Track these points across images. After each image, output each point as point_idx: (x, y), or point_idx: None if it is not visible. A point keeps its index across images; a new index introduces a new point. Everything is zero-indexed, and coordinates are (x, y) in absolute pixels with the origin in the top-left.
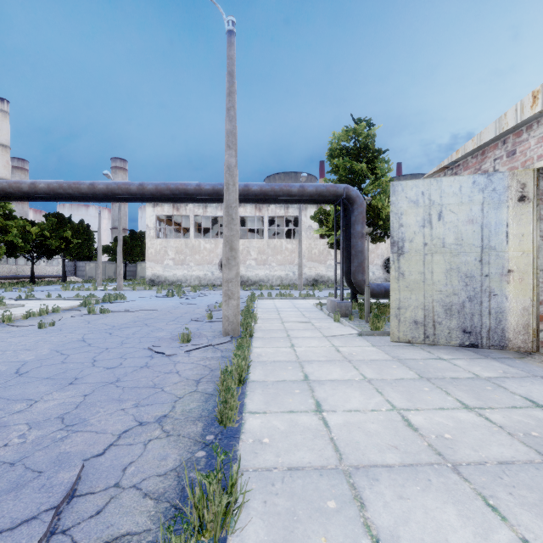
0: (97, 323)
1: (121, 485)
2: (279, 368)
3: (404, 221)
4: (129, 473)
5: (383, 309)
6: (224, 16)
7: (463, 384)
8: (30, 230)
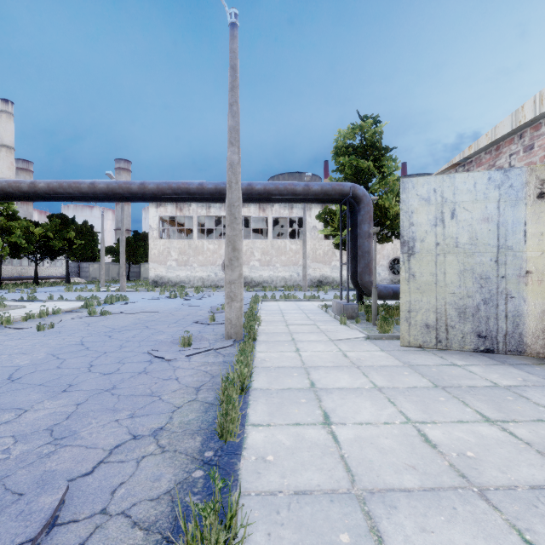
0: (97, 325)
1: (108, 512)
2: (284, 375)
3: (415, 220)
4: (118, 496)
5: (390, 311)
6: (226, 8)
7: (481, 394)
8: (34, 231)
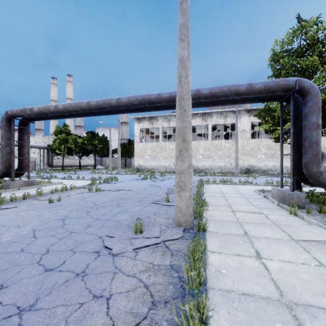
0: (87, 200)
1: None
2: (259, 324)
3: None
4: None
5: None
6: None
7: None
8: (78, 140)
